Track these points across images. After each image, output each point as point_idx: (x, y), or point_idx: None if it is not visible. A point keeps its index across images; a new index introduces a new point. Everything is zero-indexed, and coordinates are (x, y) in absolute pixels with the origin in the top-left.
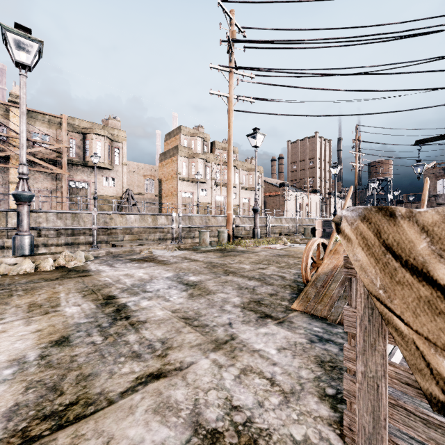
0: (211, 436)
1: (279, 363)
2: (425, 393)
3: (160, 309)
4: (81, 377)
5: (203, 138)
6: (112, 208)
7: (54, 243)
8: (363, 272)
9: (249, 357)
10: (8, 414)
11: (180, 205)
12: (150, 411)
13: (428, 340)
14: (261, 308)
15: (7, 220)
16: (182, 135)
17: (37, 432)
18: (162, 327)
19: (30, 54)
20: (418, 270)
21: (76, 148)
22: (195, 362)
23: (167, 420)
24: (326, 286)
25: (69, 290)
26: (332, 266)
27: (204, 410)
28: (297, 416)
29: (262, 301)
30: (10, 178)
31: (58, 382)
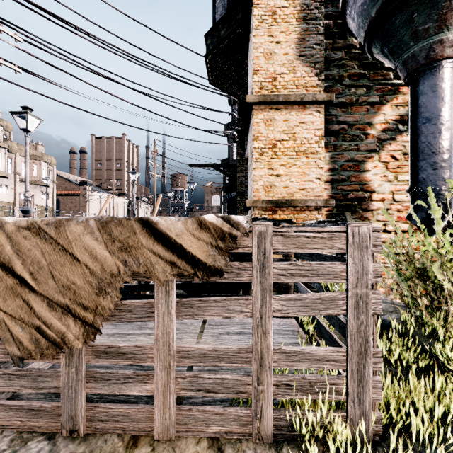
0: None
1: None
2: (11, 355)
3: None
4: None
5: None
6: None
7: None
8: None
9: None
10: None
11: None
12: None
13: (12, 316)
14: None
15: None
16: None
17: None
18: None
19: None
20: (6, 266)
21: None
22: None
23: None
24: None
25: None
26: None
27: None
28: None
29: None
30: None
31: None
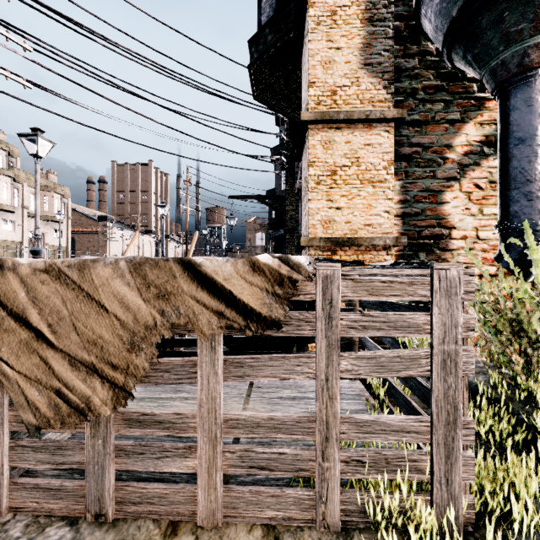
0: None
1: None
2: (26, 424)
3: None
4: None
5: None
6: None
7: None
8: None
9: None
10: None
11: None
12: None
13: (27, 376)
14: None
15: None
16: None
17: None
18: None
19: None
20: (20, 317)
21: None
22: None
23: None
24: None
25: None
26: None
27: None
28: None
29: None
30: None
31: None
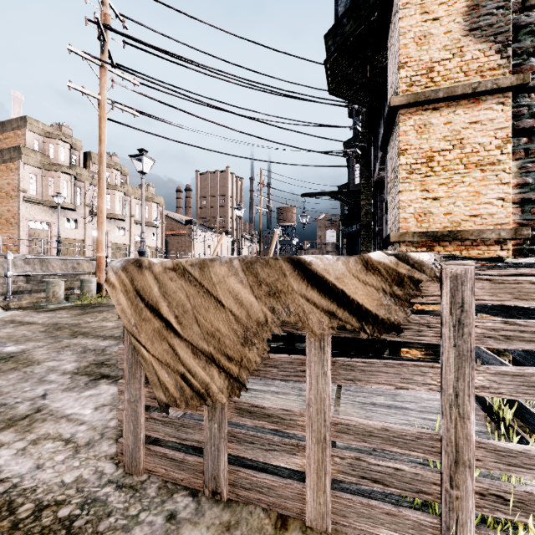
0: None
1: (88, 422)
2: (158, 400)
3: None
4: None
5: (70, 143)
6: None
7: None
8: (124, 314)
9: (52, 425)
10: None
11: (25, 240)
12: None
13: (159, 360)
14: (100, 369)
15: None
16: (29, 131)
17: None
18: None
19: None
20: (154, 308)
21: None
22: None
23: None
24: None
25: None
26: None
27: None
28: (80, 463)
29: (107, 361)
30: None
31: None
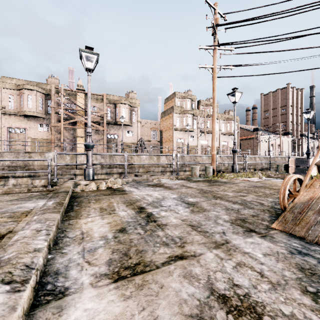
0: (222, 297)
1: (265, 264)
2: None
3: (174, 218)
4: (138, 251)
5: (191, 98)
6: (132, 151)
7: (100, 173)
8: None
9: (241, 256)
10: (108, 263)
11: (175, 148)
12: (181, 276)
13: None
14: (245, 224)
15: (77, 159)
16: (176, 98)
17: (124, 274)
18: (177, 229)
19: (92, 62)
20: None
21: (110, 113)
22: (203, 253)
23: (192, 283)
24: (303, 213)
25: (118, 201)
26: (308, 197)
27: (215, 282)
28: (284, 299)
29: (246, 220)
30: (77, 134)
31: (127, 251)
